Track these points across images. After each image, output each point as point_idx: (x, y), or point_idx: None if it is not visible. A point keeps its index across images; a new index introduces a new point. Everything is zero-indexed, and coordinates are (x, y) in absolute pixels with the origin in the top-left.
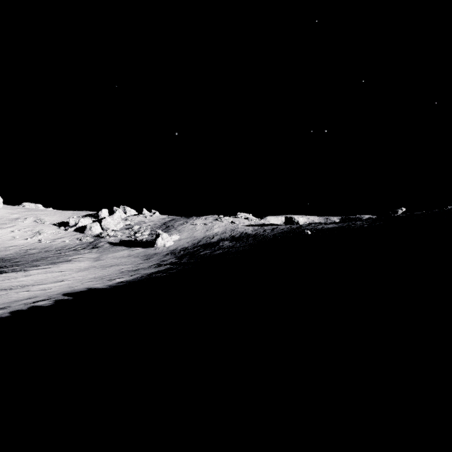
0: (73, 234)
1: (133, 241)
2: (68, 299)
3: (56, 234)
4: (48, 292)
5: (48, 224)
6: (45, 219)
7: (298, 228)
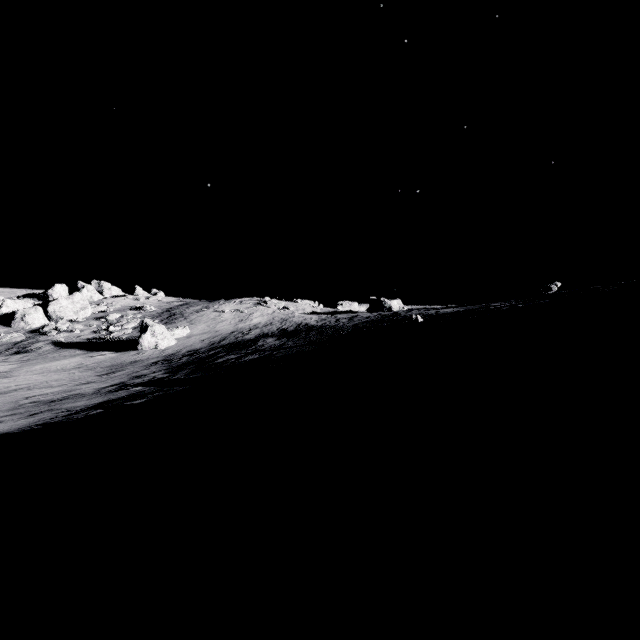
0: None
1: (102, 340)
2: None
3: None
4: None
5: None
6: None
7: (394, 315)
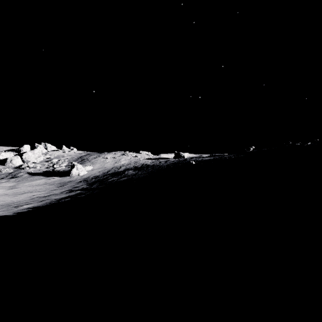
0: None
1: (51, 172)
2: None
3: None
4: None
5: None
6: None
7: (184, 160)
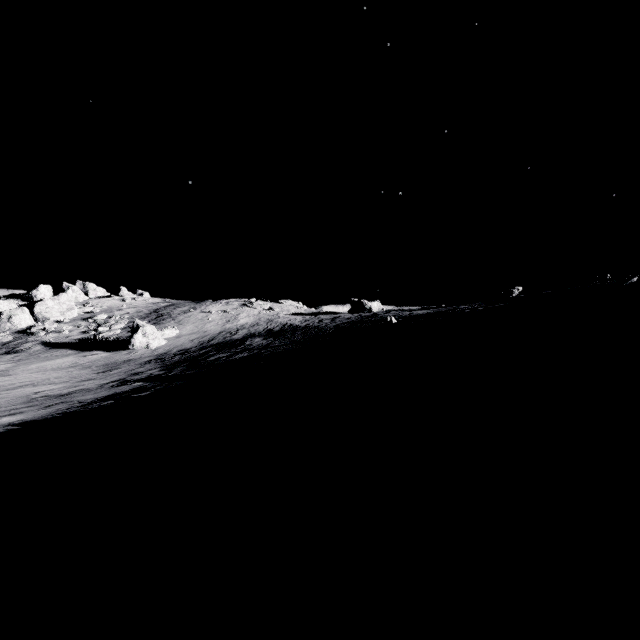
0: None
1: (92, 340)
2: None
3: None
4: None
5: None
6: None
7: (373, 316)
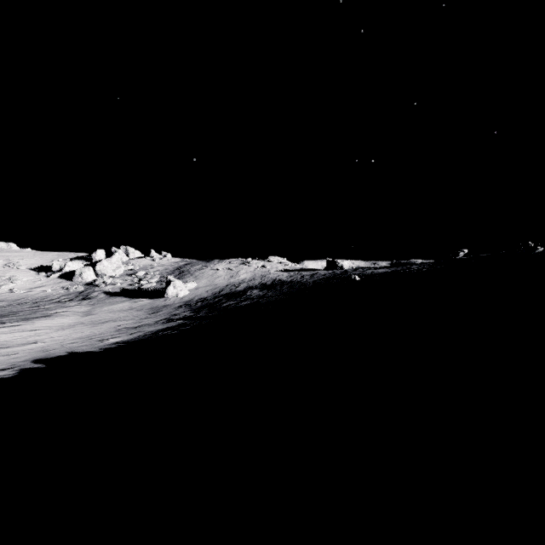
0: (58, 281)
1: (137, 291)
2: (38, 367)
3: (35, 282)
4: (12, 359)
5: (23, 269)
6: (20, 263)
7: (343, 273)
